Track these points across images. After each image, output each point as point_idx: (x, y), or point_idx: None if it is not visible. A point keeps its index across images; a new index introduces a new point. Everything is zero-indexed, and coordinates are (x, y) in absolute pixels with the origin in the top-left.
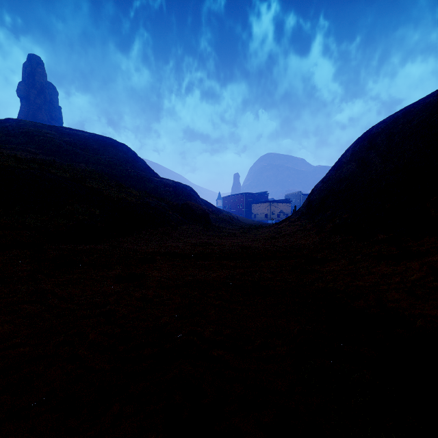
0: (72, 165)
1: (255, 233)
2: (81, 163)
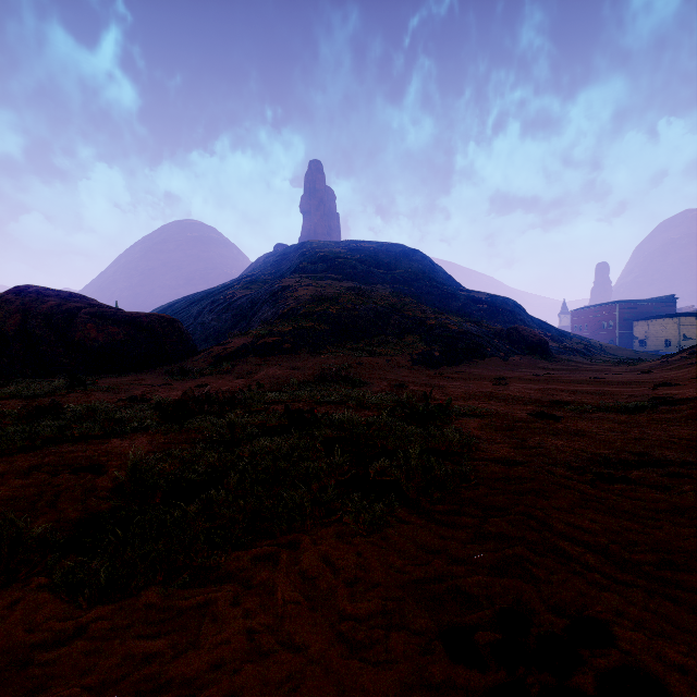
0: (374, 290)
1: (624, 368)
2: (377, 284)
